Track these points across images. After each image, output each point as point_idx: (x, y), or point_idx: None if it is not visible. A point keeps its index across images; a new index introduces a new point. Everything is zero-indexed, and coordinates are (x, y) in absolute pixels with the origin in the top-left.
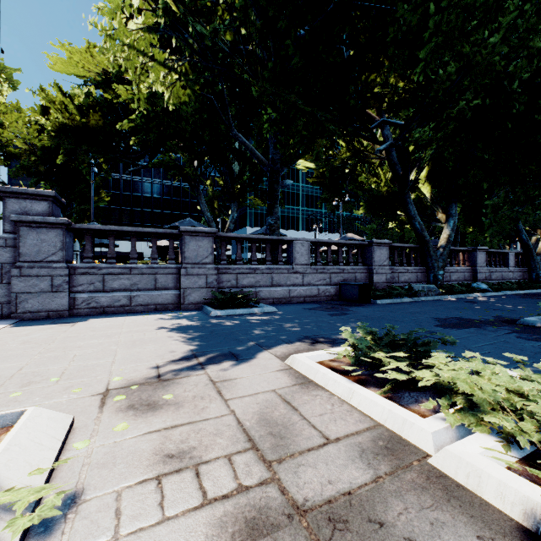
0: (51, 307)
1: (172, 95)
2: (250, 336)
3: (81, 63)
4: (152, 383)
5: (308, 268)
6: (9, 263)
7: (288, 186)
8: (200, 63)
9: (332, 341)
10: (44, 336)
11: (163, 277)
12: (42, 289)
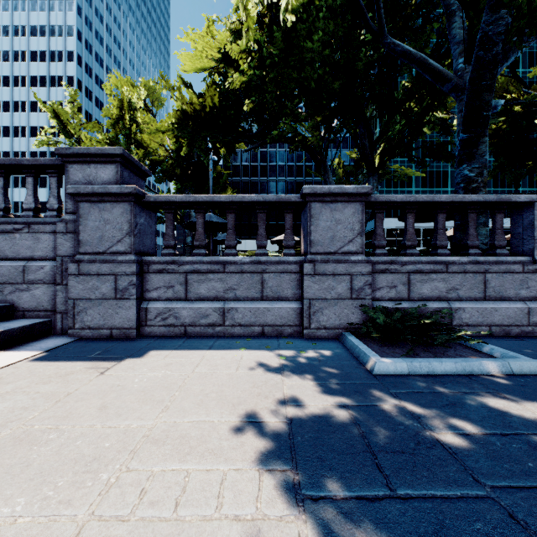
0: (114, 322)
1: None
2: None
3: (205, 52)
4: None
5: None
6: (70, 255)
7: (495, 110)
8: None
9: None
10: (0, 414)
11: (274, 278)
12: (104, 294)
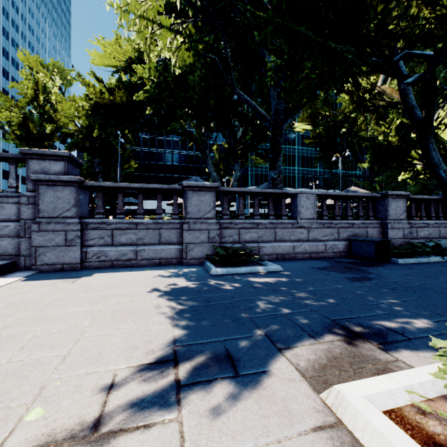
0: (65, 260)
1: (177, 59)
2: (255, 313)
3: (113, 55)
4: (76, 443)
5: (313, 222)
6: (31, 219)
7: (291, 140)
8: (204, 27)
9: (381, 337)
10: (35, 295)
11: (167, 232)
12: (57, 243)
